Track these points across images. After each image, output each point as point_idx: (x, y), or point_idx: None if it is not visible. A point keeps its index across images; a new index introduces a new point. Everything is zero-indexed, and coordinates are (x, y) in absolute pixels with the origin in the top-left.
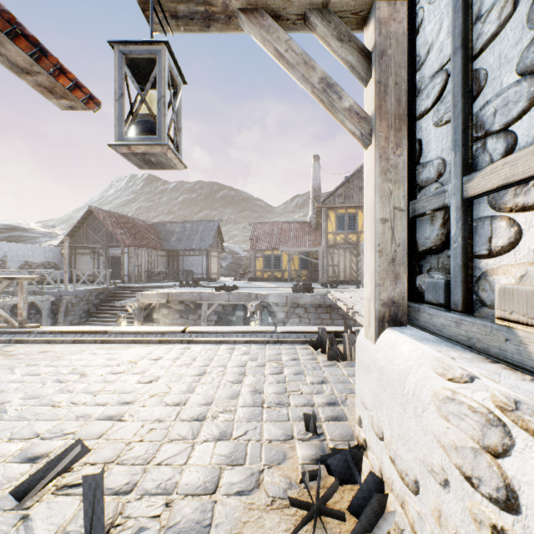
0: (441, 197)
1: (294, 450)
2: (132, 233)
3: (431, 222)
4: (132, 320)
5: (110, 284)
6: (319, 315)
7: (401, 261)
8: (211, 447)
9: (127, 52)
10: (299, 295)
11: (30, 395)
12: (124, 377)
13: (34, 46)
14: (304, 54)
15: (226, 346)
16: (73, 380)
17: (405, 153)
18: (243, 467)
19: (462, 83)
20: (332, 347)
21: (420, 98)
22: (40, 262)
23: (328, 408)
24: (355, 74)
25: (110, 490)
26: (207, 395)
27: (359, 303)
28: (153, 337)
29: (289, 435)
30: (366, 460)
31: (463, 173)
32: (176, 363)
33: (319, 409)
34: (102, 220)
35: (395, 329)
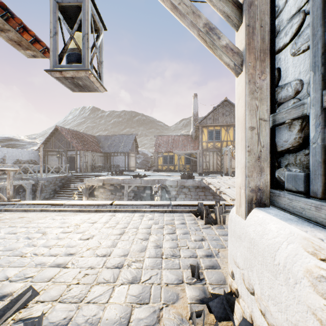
0: (300, 108)
1: (184, 291)
2: (82, 142)
3: (289, 129)
4: (81, 196)
5: (68, 173)
6: (198, 193)
7: (265, 158)
8: (126, 289)
9: (59, 0)
10: (185, 180)
11: (7, 248)
12: (71, 235)
13: (3, 9)
14: (192, 6)
15: (138, 214)
16: (37, 237)
17: (268, 78)
18: (148, 306)
19: (322, 15)
20: (208, 215)
21: (279, 37)
22: (26, 160)
23: (206, 259)
24: (230, 22)
25: (52, 323)
26: (125, 249)
27: (223, 185)
28: (92, 208)
29: (181, 279)
30: (238, 305)
31: (322, 88)
32: (105, 225)
33: (201, 260)
34: (63, 134)
35: (261, 210)
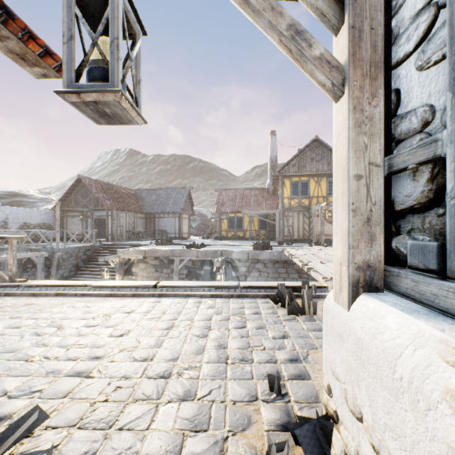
0: (431, 147)
1: (258, 413)
2: (115, 198)
3: (414, 177)
4: (114, 273)
5: (96, 242)
6: (277, 270)
7: (377, 221)
8: (175, 409)
9: None
10: (258, 252)
11: (7, 348)
12: (97, 330)
13: None
14: None
15: (193, 300)
16: (49, 333)
17: (382, 104)
18: (206, 434)
19: None
20: (291, 302)
21: (398, 43)
22: (37, 223)
23: (290, 365)
24: (325, 23)
25: None
26: (173, 350)
27: (313, 259)
28: (128, 291)
29: (254, 395)
30: (338, 435)
31: None
32: (147, 316)
33: (282, 366)
34: (89, 187)
35: (372, 296)
